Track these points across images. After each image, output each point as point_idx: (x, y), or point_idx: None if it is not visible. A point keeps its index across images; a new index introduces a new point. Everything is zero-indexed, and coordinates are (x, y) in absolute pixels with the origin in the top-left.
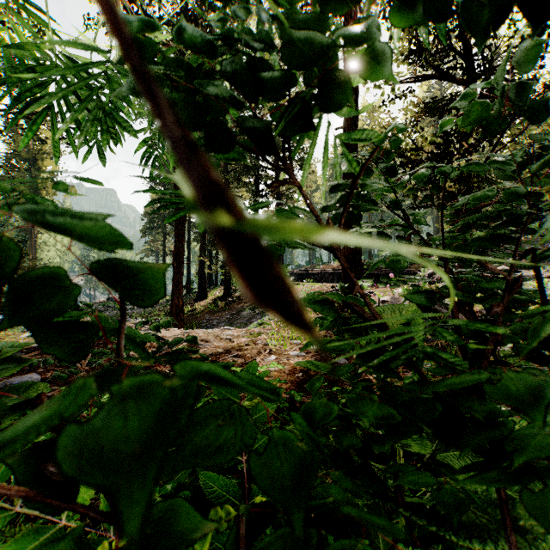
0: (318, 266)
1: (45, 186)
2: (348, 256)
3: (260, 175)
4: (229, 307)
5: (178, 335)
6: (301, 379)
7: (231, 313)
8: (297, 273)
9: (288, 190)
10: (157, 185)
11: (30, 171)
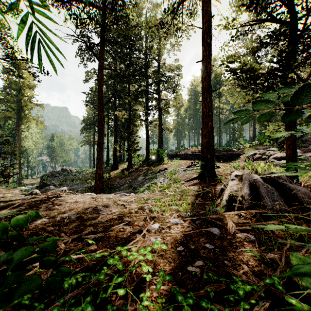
0: (183, 150)
1: (26, 105)
2: (205, 144)
3: (149, 97)
4: (130, 174)
5: (30, 241)
6: (182, 255)
7: (131, 178)
8: (170, 154)
9: (165, 106)
10: (90, 103)
11: (17, 96)
